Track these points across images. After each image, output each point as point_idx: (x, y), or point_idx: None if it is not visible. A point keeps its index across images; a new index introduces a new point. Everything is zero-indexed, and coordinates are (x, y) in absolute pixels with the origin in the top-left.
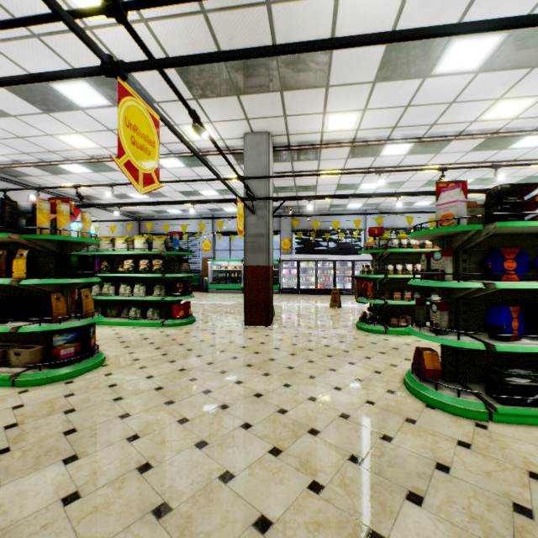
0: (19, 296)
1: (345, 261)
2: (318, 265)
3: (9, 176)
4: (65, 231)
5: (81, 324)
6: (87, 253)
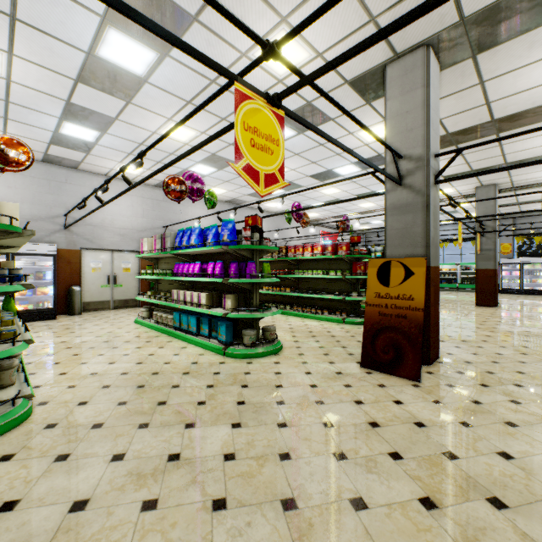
0: None
1: None
2: None
3: (314, 222)
4: None
5: None
6: None
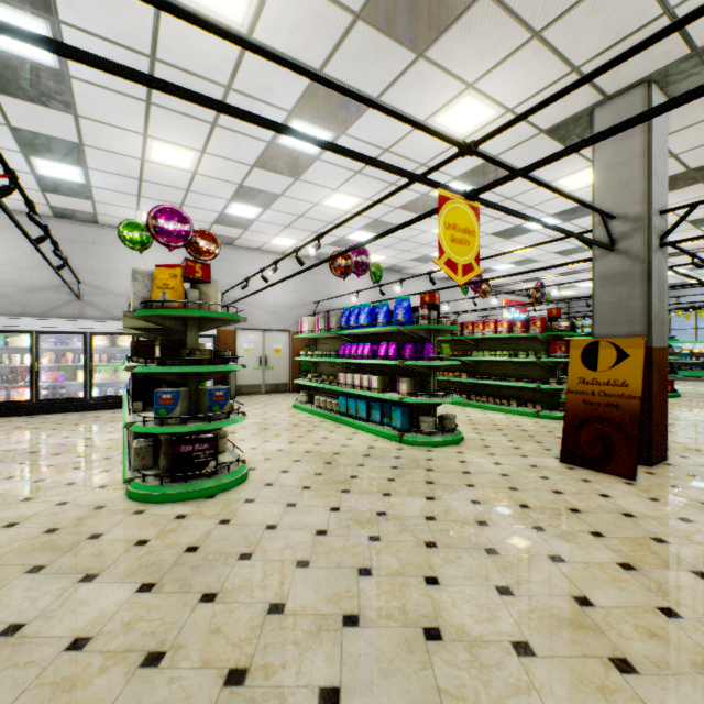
0: None
1: None
2: None
3: (494, 288)
4: None
5: None
6: None
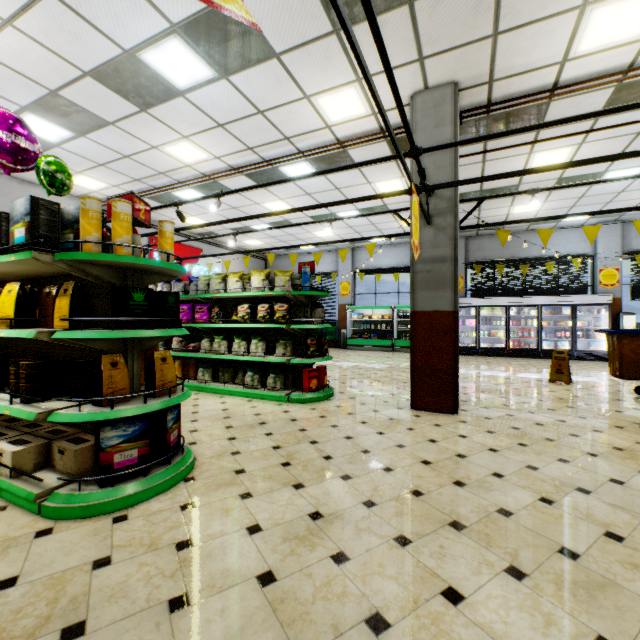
0: (78, 356)
1: (558, 305)
2: (509, 312)
3: None
4: (123, 248)
5: (146, 411)
6: (194, 296)
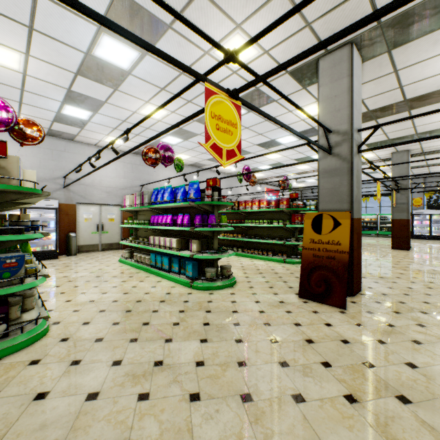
0: None
1: None
2: None
3: (260, 181)
4: None
5: None
6: None
